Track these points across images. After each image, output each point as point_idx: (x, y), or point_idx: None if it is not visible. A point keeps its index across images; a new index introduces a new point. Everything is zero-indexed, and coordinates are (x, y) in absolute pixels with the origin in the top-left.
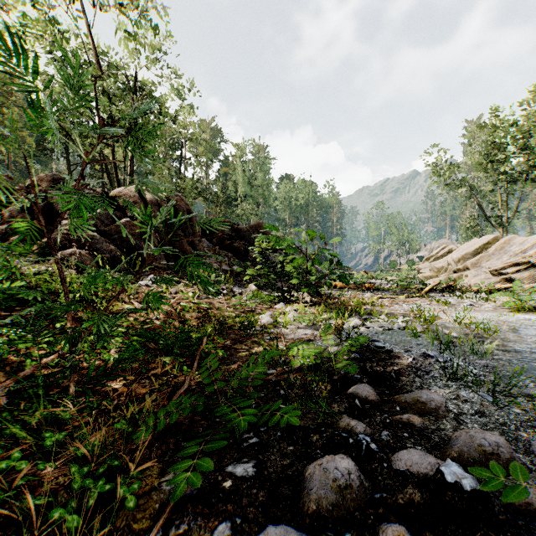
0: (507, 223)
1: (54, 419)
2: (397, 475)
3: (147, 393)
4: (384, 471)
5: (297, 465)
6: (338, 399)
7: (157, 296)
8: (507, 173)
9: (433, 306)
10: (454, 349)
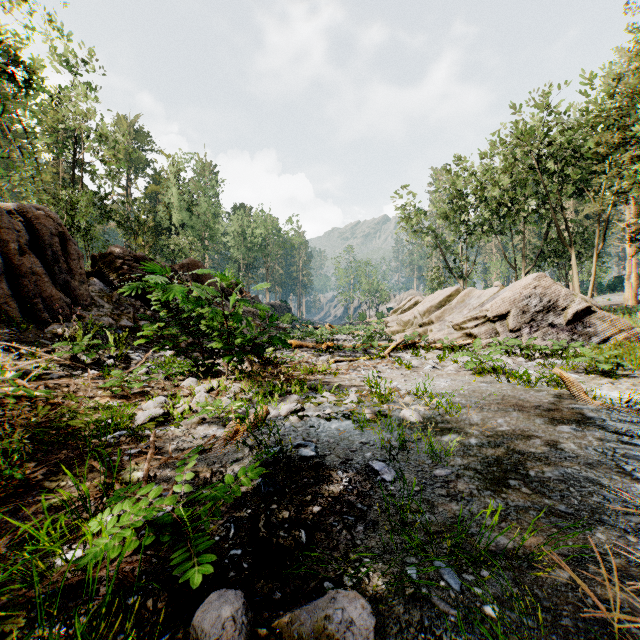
0: (467, 275)
1: None
2: None
3: None
4: None
5: None
6: None
7: None
8: (467, 225)
9: (395, 370)
10: (407, 454)
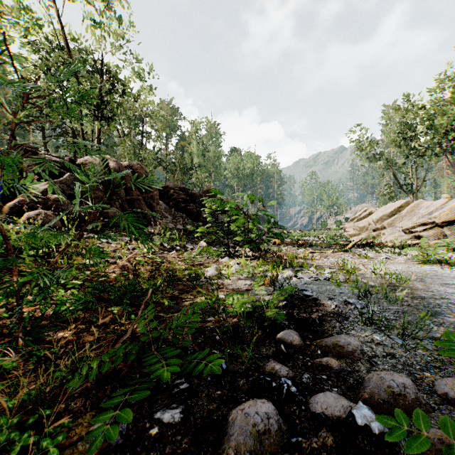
0: (417, 190)
1: (0, 367)
2: (313, 418)
3: (94, 341)
4: (302, 414)
5: (223, 409)
6: (267, 344)
7: (99, 251)
8: (417, 149)
9: (355, 259)
10: (370, 297)
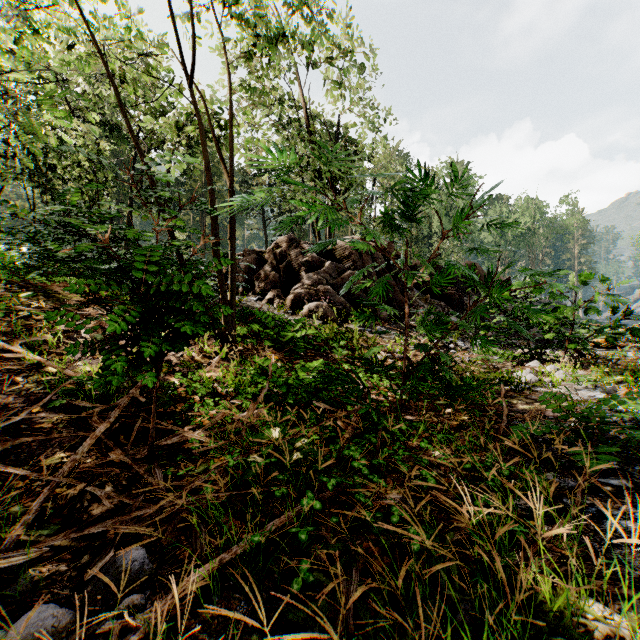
0: None
1: (400, 431)
2: None
3: (462, 424)
4: None
5: None
6: None
7: (485, 340)
8: None
9: None
10: None
